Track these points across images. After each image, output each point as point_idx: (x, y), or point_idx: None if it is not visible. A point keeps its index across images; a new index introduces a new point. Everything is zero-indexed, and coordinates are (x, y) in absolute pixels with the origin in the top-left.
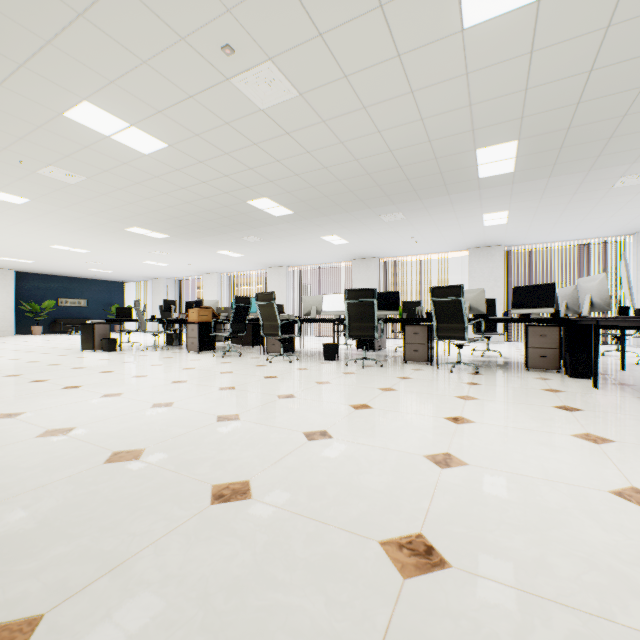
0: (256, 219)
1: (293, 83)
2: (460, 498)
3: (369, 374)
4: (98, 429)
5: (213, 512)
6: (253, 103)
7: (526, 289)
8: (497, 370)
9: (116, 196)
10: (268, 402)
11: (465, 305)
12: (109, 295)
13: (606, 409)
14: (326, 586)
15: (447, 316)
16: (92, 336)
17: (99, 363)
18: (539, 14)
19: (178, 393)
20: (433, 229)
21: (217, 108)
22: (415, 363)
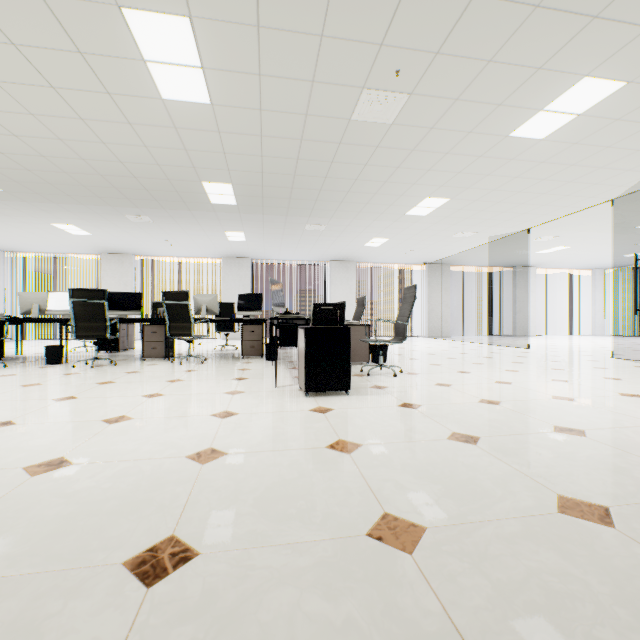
0: None
1: None
2: (110, 435)
3: (96, 372)
4: None
5: None
6: None
7: (247, 296)
8: (222, 360)
9: None
10: None
11: (204, 307)
12: None
13: (263, 376)
14: None
15: (178, 317)
16: None
17: None
18: (216, 112)
19: None
20: (185, 236)
21: None
22: (155, 360)
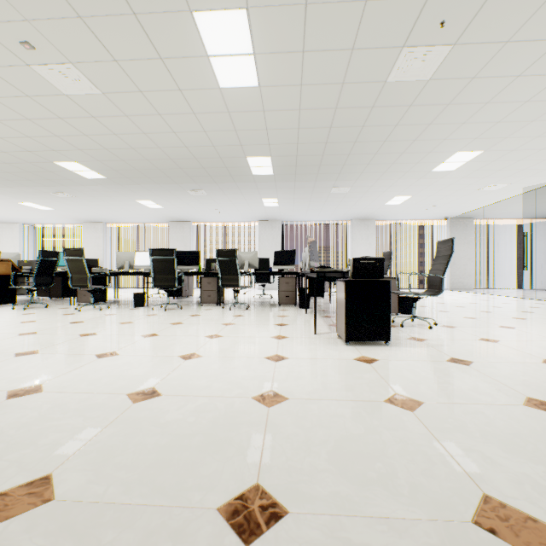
0: (66, 178)
1: (95, 84)
2: (186, 371)
3: (169, 314)
4: None
5: (9, 402)
6: (57, 88)
7: (281, 253)
8: (262, 307)
9: None
10: (70, 340)
11: (246, 262)
12: None
13: (300, 323)
14: (86, 414)
15: (228, 270)
16: None
17: None
18: (263, 93)
19: None
20: (230, 204)
21: (17, 82)
22: (209, 305)
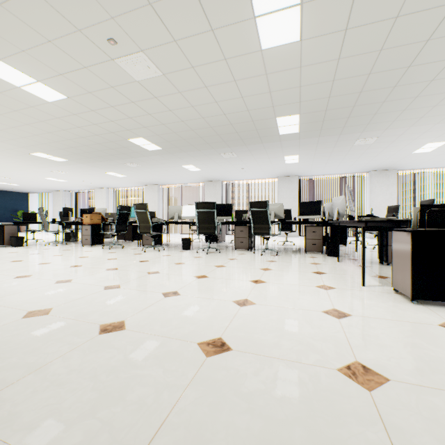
0: (135, 151)
1: (158, 67)
2: (246, 320)
3: (211, 257)
4: (15, 298)
5: (100, 338)
6: (131, 76)
7: (306, 204)
8: (289, 253)
9: (24, 129)
10: (141, 276)
11: (272, 213)
12: (15, 203)
13: (338, 272)
14: (165, 364)
15: (259, 220)
16: (2, 235)
17: (9, 255)
18: (302, 47)
19: (75, 273)
20: (255, 164)
21: (105, 76)
22: (241, 250)
